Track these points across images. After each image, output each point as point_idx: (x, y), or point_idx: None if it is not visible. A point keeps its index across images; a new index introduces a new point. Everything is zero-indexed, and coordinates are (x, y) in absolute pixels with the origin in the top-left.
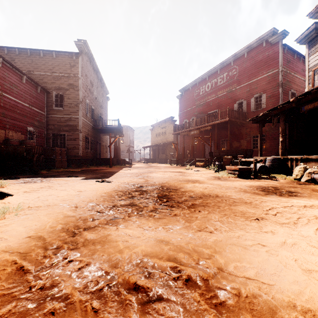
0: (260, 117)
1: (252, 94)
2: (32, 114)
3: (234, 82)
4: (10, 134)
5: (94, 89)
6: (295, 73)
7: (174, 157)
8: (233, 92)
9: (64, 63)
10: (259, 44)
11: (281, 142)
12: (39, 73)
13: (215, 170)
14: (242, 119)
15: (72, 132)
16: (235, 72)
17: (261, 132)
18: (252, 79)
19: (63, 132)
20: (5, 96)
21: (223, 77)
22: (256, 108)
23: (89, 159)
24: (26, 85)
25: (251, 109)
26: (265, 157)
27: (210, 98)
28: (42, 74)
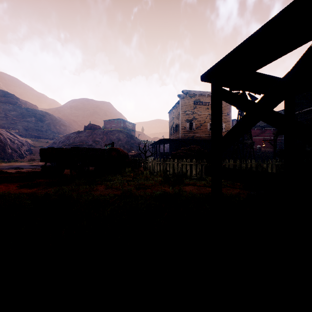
0: None
1: None
2: None
3: None
4: (266, 149)
5: None
6: None
7: None
8: None
9: None
10: None
11: None
12: None
13: None
14: None
15: None
16: None
17: None
18: None
19: None
20: (264, 138)
21: None
22: None
23: None
24: (272, 131)
25: None
26: None
27: None
28: None
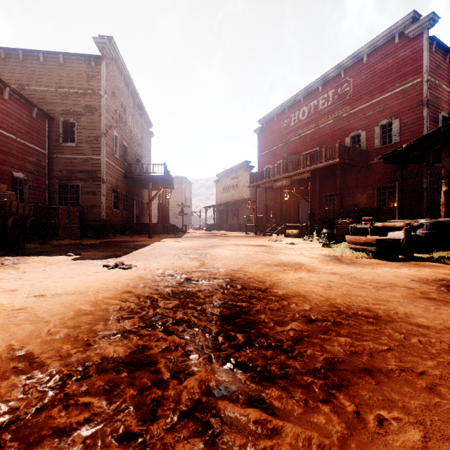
0: (400, 151)
1: (376, 121)
2: (21, 151)
3: (346, 104)
4: None
5: (128, 117)
6: (448, 86)
7: (250, 222)
8: (344, 119)
9: (77, 72)
10: (388, 41)
11: (445, 194)
12: (38, 88)
13: (323, 242)
14: (360, 161)
15: (90, 182)
16: (347, 87)
17: (401, 179)
18: (375, 97)
19: (76, 182)
20: None
21: (327, 97)
22: (382, 143)
23: (119, 225)
24: (10, 103)
25: (375, 144)
26: (415, 221)
27: (306, 130)
28: (43, 90)
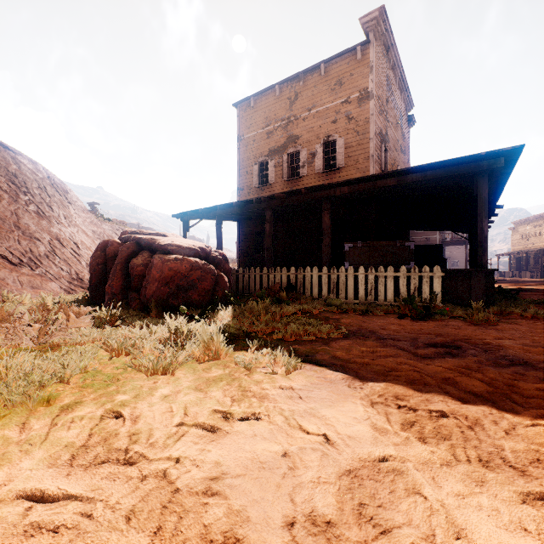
0: None
1: None
2: None
3: None
4: None
5: None
6: None
7: None
8: None
9: None
10: None
11: None
12: None
13: None
14: None
15: None
16: None
17: None
18: None
19: None
20: None
21: None
22: None
23: None
24: None
25: None
26: None
27: None
28: None
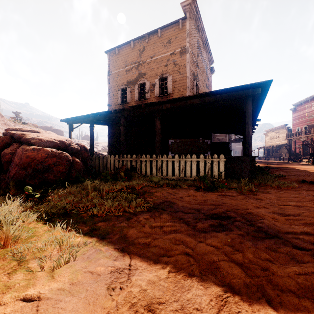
0: None
1: None
2: None
3: None
4: None
5: None
6: None
7: (286, 156)
8: None
9: None
10: None
11: None
12: None
13: (308, 162)
14: None
15: None
16: None
17: None
18: None
19: None
20: None
21: None
22: None
23: None
24: None
25: None
26: None
27: None
28: None
